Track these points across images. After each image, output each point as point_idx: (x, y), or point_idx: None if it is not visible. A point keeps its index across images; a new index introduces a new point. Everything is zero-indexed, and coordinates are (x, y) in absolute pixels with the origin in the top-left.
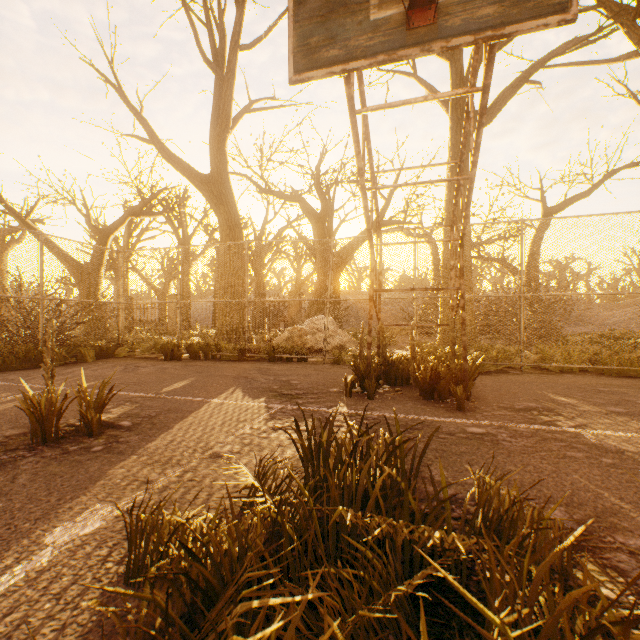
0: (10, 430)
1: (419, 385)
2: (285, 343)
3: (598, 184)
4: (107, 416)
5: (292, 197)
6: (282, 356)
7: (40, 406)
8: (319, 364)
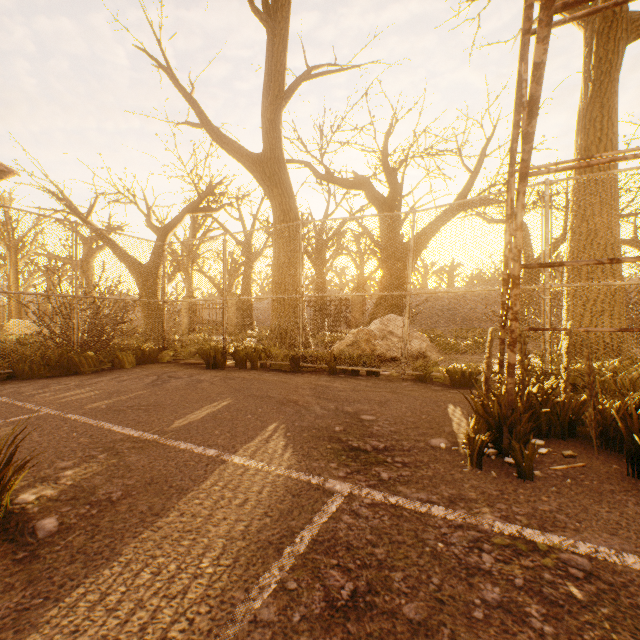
0: None
1: (626, 453)
2: (349, 351)
3: None
4: (41, 493)
5: (355, 182)
6: (345, 368)
7: None
8: (396, 381)
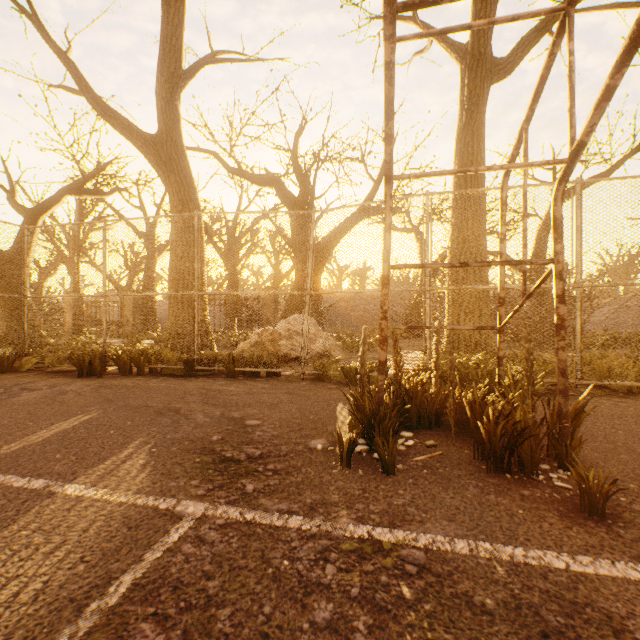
0: None
1: (473, 439)
2: (249, 352)
3: (620, 163)
4: None
5: (267, 179)
6: (245, 369)
7: None
8: (295, 381)
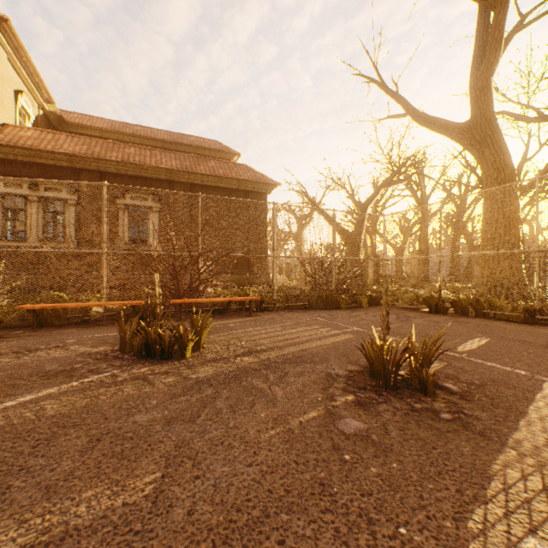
0: (348, 364)
1: None
2: None
3: None
4: None
5: None
6: None
7: (382, 354)
8: None
